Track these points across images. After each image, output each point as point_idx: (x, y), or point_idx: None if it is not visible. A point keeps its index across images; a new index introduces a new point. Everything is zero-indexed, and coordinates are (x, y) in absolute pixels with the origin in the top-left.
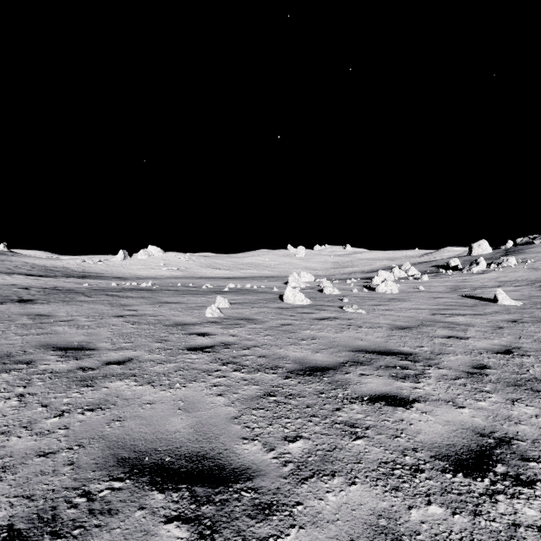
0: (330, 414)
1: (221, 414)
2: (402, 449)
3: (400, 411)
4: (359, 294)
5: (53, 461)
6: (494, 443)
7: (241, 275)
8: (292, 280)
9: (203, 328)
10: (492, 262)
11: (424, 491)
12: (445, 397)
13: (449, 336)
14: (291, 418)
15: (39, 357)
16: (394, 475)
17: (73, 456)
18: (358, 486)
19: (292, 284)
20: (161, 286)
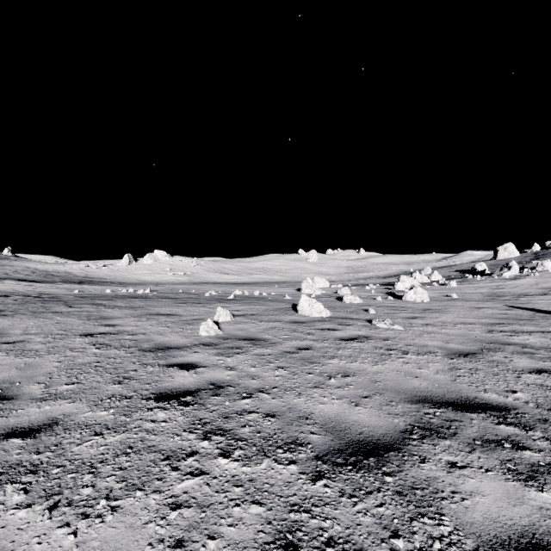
0: None
1: None
2: None
3: None
4: (385, 303)
5: None
6: None
7: (250, 281)
8: (306, 286)
9: (191, 354)
10: (523, 266)
11: None
12: None
13: (537, 369)
14: None
15: None
16: None
17: None
18: None
19: (306, 291)
20: (160, 292)
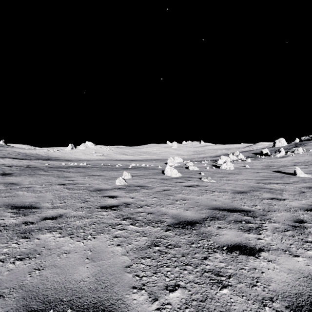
0: (199, 263)
1: (118, 263)
2: (261, 299)
3: (251, 259)
4: (210, 170)
5: None
6: None
7: (139, 159)
8: (170, 161)
9: (113, 192)
10: (288, 151)
11: None
12: (282, 247)
13: (272, 198)
14: (170, 267)
15: None
16: None
17: None
18: None
19: (170, 164)
20: (92, 165)
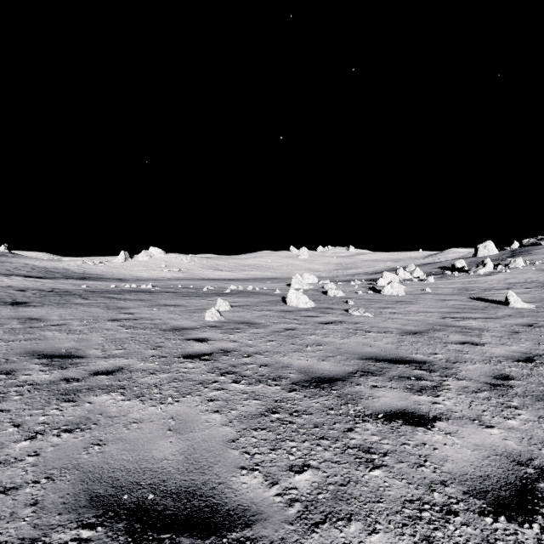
0: (341, 436)
1: (217, 436)
2: (429, 482)
3: (420, 431)
4: (364, 296)
5: (13, 499)
6: (536, 474)
7: (243, 277)
8: (295, 281)
9: (201, 333)
10: (499, 263)
11: (462, 543)
12: (470, 414)
13: (463, 341)
14: (296, 441)
15: (21, 367)
16: (422, 519)
17: (38, 493)
18: (381, 535)
19: (295, 286)
20: (161, 287)
